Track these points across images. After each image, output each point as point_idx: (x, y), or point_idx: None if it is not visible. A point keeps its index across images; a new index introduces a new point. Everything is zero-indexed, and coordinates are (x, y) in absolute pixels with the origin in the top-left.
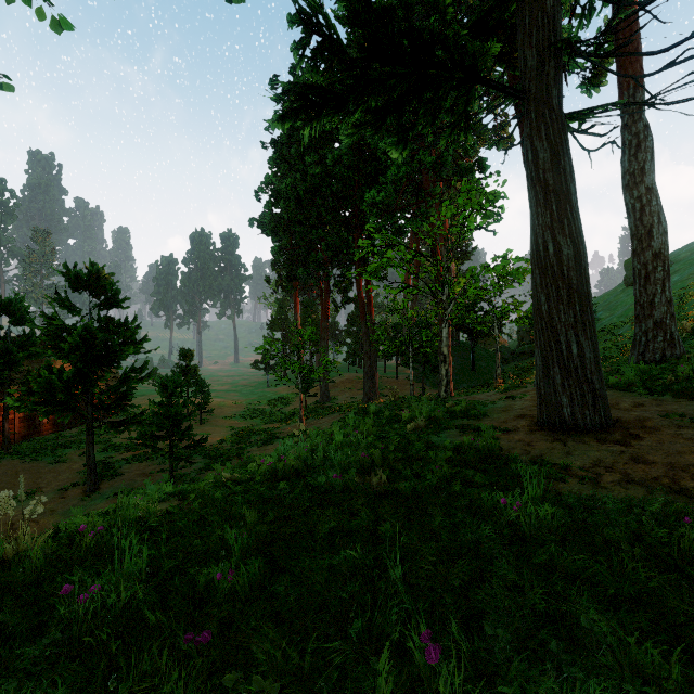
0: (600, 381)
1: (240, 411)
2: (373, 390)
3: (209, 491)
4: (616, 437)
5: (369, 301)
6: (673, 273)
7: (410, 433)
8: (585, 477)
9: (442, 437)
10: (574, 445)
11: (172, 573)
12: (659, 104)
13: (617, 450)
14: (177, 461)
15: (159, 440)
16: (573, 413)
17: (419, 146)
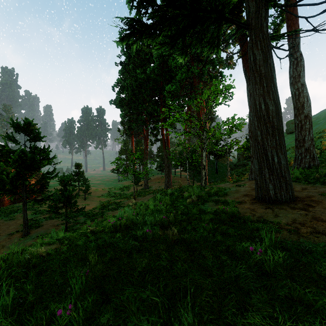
0: (289, 176)
1: (104, 193)
2: (169, 183)
3: (76, 239)
4: (300, 206)
5: (167, 140)
6: None
7: (189, 204)
8: (290, 230)
9: (206, 206)
10: (278, 210)
11: (37, 301)
12: (320, 30)
13: (303, 213)
14: (68, 219)
15: (59, 209)
16: (275, 193)
17: (191, 65)
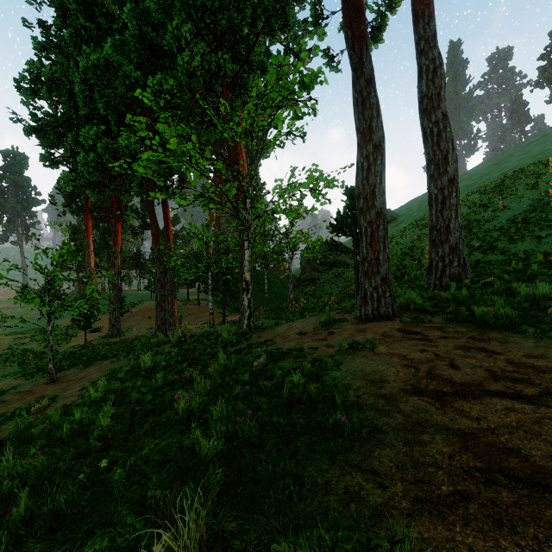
0: None
1: None
2: (171, 320)
3: None
4: None
5: (166, 226)
6: (401, 223)
7: None
8: None
9: None
10: None
11: None
12: None
13: None
14: None
15: None
16: None
17: None
